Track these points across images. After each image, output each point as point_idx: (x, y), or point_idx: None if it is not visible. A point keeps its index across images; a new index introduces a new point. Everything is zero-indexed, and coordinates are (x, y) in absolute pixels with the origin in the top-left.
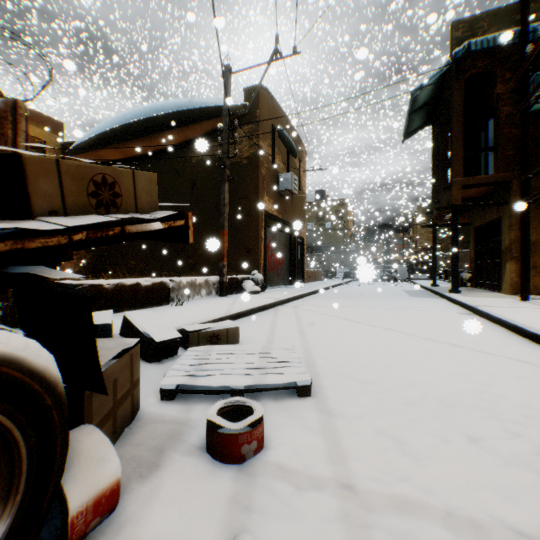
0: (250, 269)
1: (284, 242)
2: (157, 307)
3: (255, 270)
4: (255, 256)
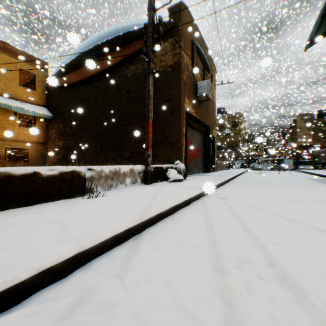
0: (173, 160)
1: (200, 139)
2: (65, 200)
3: (177, 160)
4: (177, 148)
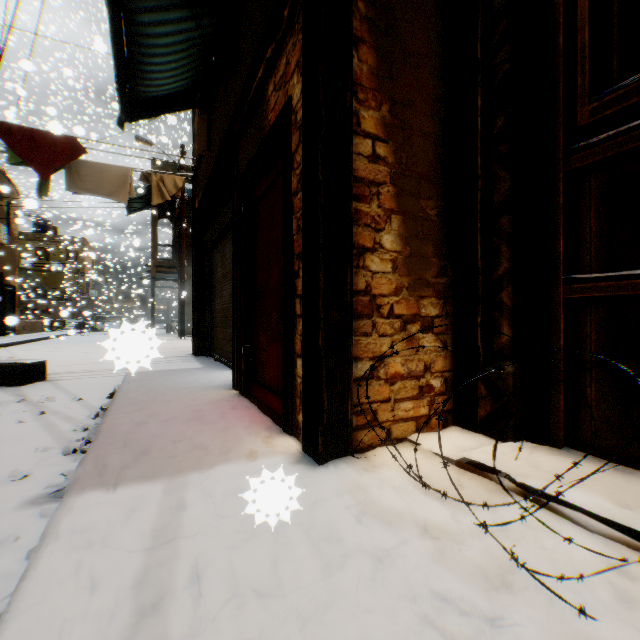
0: None
1: None
2: None
3: None
4: None
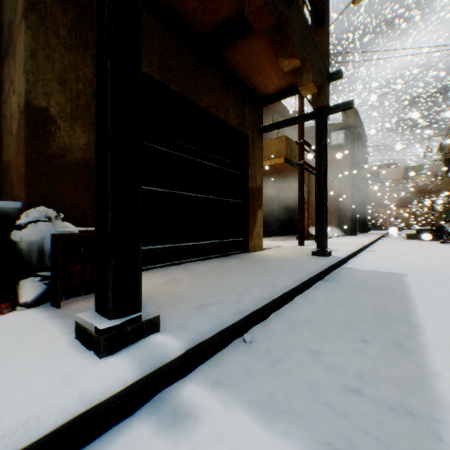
0: None
1: None
2: None
3: None
4: None
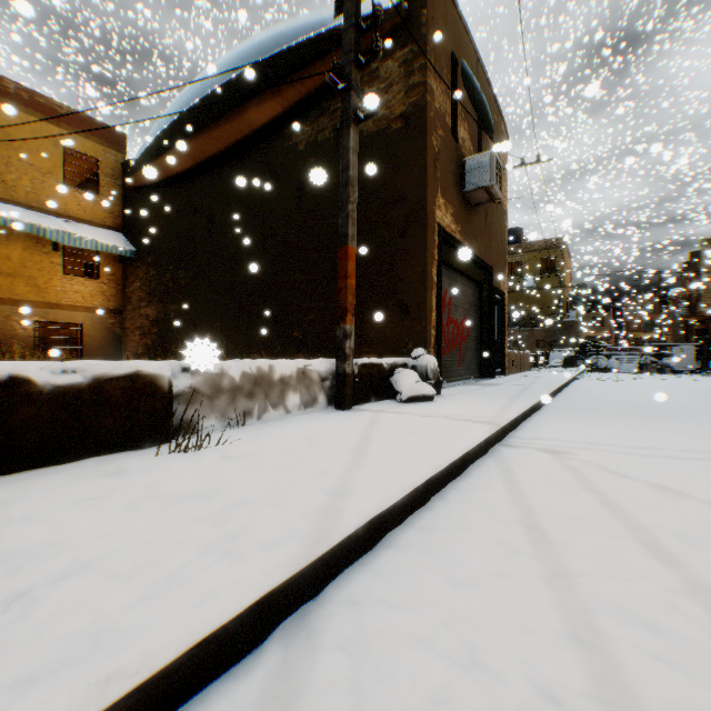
0: (407, 347)
1: (471, 298)
2: (109, 458)
3: (419, 348)
4: (418, 318)
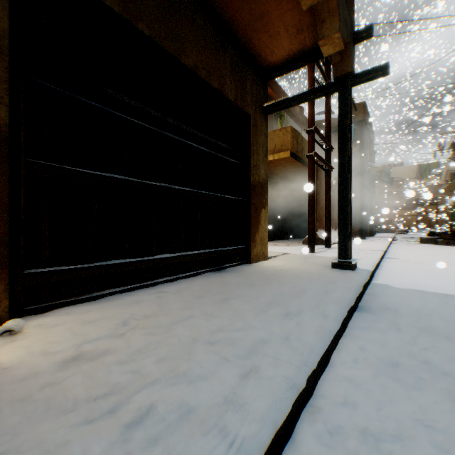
0: None
1: None
2: None
3: None
4: None
